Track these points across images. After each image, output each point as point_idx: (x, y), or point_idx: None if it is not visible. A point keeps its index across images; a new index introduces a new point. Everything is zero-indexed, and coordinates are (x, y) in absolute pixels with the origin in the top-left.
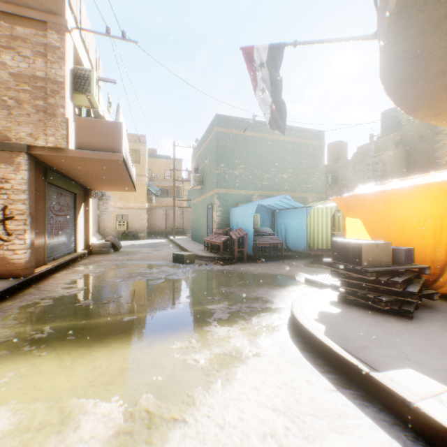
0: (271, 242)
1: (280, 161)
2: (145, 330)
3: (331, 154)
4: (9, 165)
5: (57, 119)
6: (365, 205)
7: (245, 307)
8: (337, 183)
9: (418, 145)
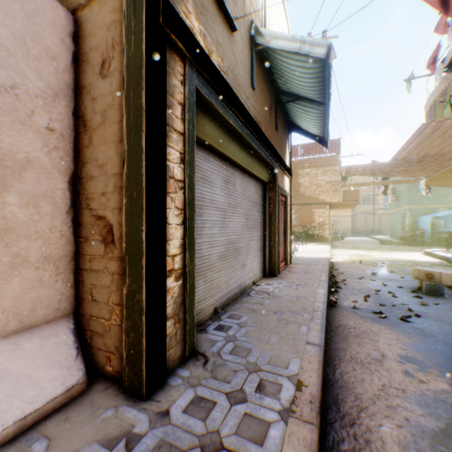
0: (443, 236)
1: None
2: (378, 250)
3: None
4: (324, 209)
5: (338, 193)
6: None
7: (410, 251)
8: None
9: None
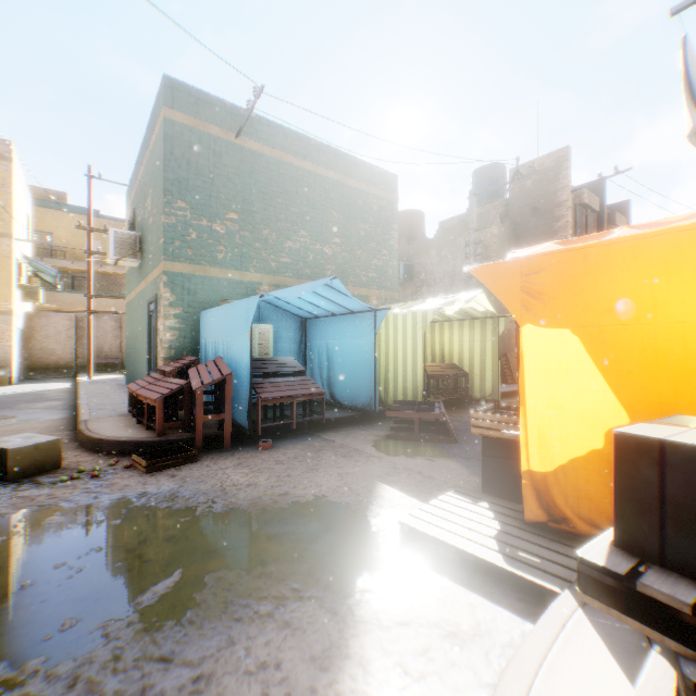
0: (297, 393)
1: (318, 218)
2: None
3: (401, 231)
4: None
5: None
6: (595, 284)
7: None
8: (413, 278)
9: (532, 223)
